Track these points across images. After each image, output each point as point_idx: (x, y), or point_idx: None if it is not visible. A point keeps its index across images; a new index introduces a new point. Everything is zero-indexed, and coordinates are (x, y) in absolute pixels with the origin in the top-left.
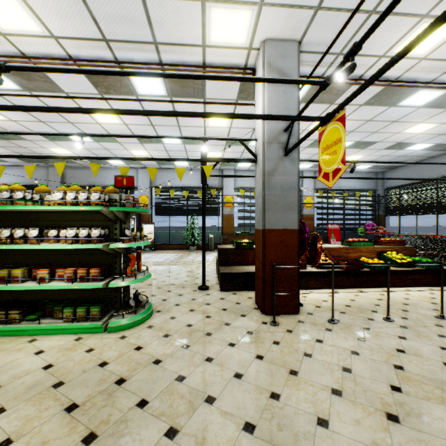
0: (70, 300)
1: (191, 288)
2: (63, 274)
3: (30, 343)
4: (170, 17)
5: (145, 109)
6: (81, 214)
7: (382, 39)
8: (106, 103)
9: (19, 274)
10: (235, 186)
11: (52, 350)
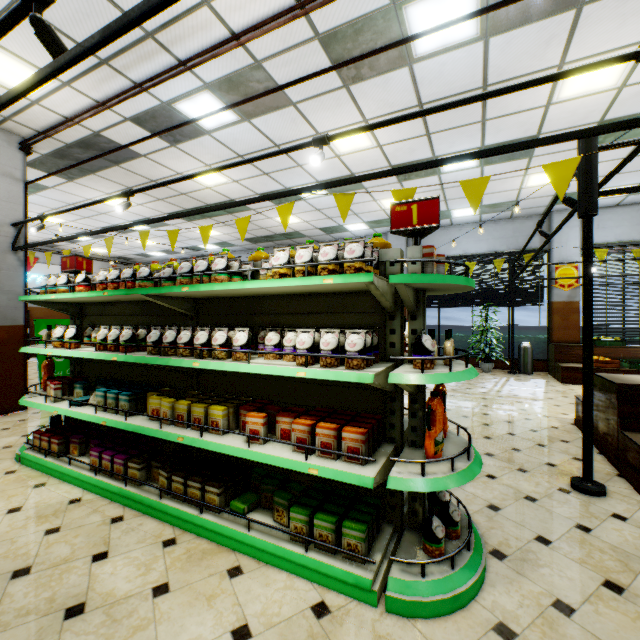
0: (300, 475)
1: (546, 479)
2: (289, 428)
3: (229, 579)
4: None
5: (420, 95)
6: (320, 300)
7: None
8: (352, 106)
9: (219, 418)
10: (580, 243)
11: (266, 636)
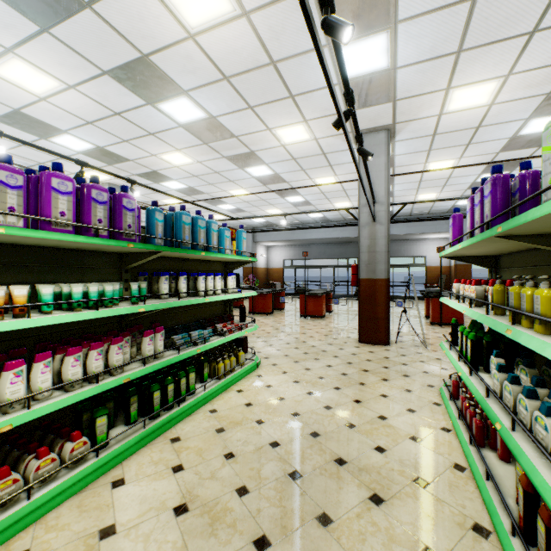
0: None
1: None
2: None
3: None
4: (66, 165)
5: None
6: None
7: (159, 197)
8: None
9: None
10: None
11: None
